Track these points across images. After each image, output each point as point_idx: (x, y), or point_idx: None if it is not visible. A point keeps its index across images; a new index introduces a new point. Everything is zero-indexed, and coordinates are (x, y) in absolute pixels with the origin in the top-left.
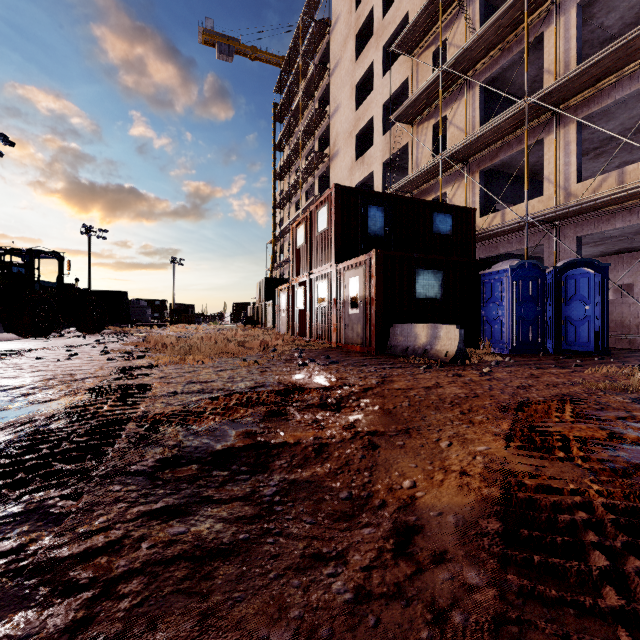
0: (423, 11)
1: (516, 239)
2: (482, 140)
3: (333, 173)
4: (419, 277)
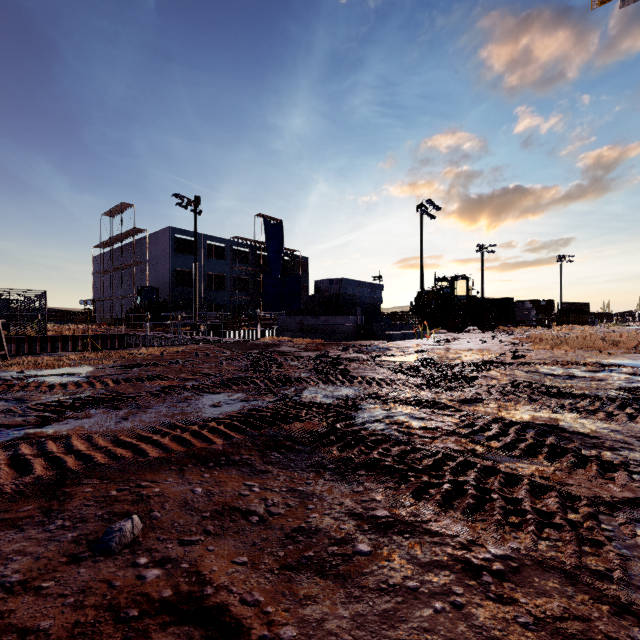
0: None
1: None
2: None
3: None
4: None
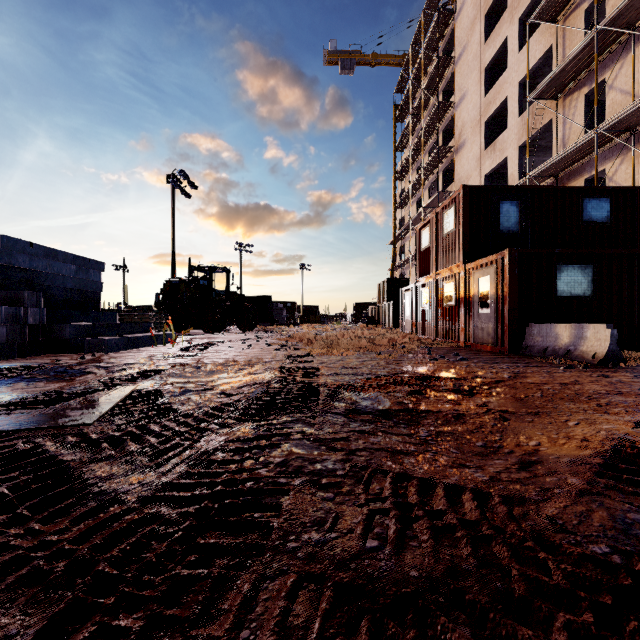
0: None
1: None
2: None
3: (458, 165)
4: (562, 274)
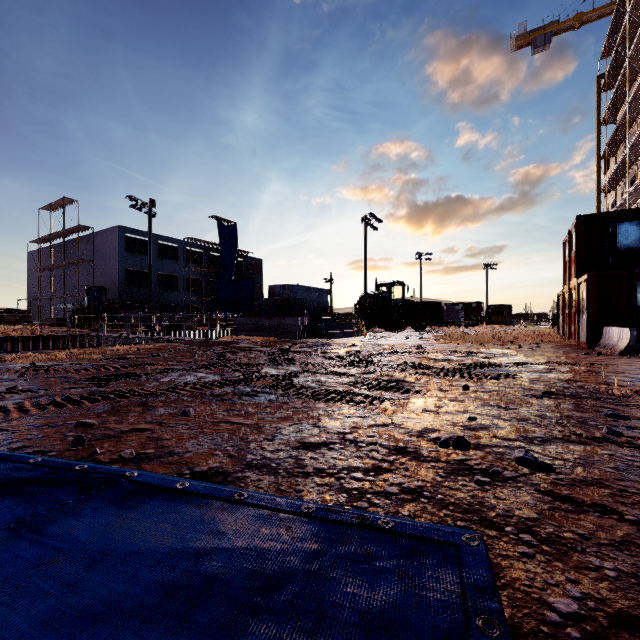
0: None
1: None
2: None
3: None
4: None
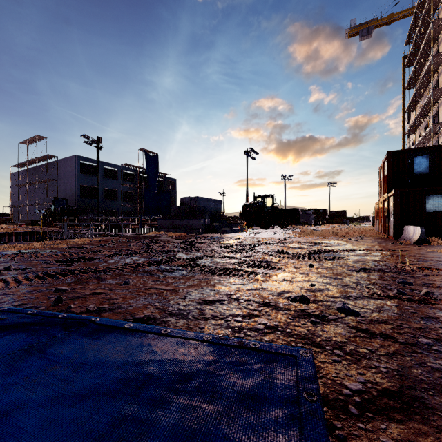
0: None
1: None
2: None
3: None
4: (429, 200)
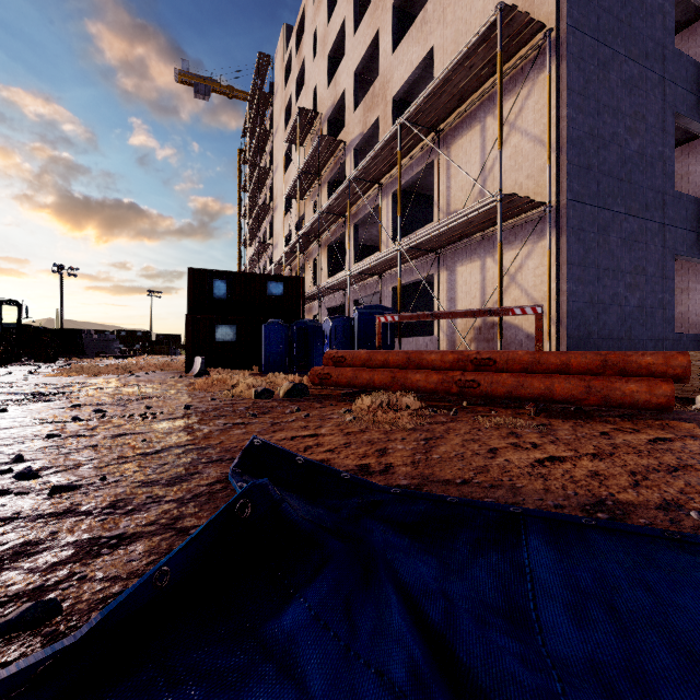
0: (297, 122)
1: (338, 297)
2: (317, 227)
3: (275, 223)
4: (219, 329)
